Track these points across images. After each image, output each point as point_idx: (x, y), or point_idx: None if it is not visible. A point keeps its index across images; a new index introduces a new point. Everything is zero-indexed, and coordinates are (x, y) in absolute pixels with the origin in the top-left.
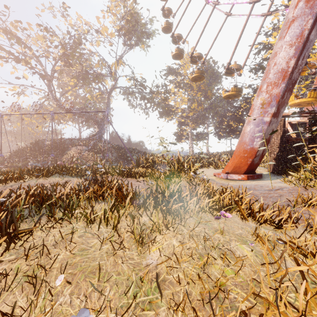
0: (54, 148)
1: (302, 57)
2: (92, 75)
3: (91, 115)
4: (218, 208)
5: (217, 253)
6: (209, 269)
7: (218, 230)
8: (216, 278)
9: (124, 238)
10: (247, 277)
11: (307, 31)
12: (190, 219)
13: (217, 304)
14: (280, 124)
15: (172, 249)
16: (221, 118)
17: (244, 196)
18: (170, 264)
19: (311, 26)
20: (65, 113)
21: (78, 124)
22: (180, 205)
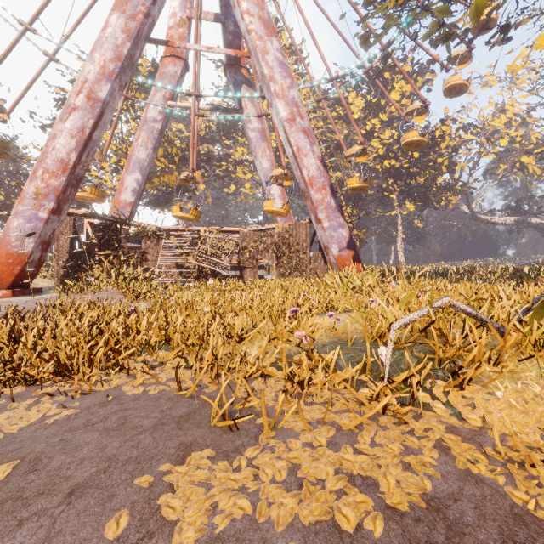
0: None
1: (87, 155)
2: None
3: None
4: None
5: None
6: None
7: None
8: None
9: None
10: None
11: (89, 130)
12: None
13: None
14: (70, 224)
15: None
16: None
17: None
18: None
19: (93, 127)
20: None
21: None
22: None
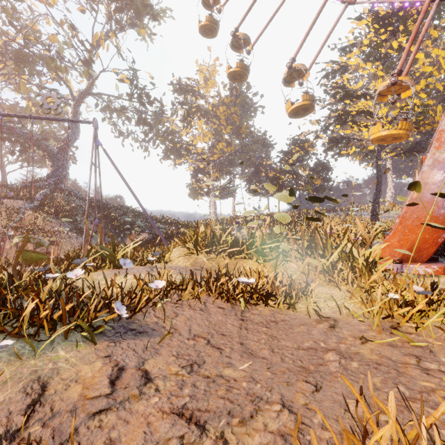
0: None
1: None
2: (39, 57)
3: (38, 138)
4: None
5: None
6: None
7: None
8: None
9: None
10: None
11: None
12: None
13: None
14: None
15: None
16: (256, 167)
17: None
18: None
19: None
20: None
21: None
22: None
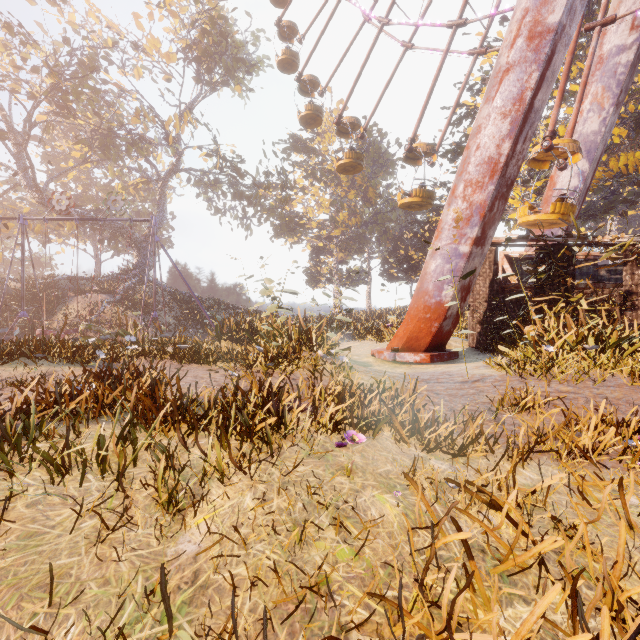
0: (32, 297)
1: (523, 139)
2: (124, 140)
3: (123, 226)
4: (352, 423)
5: (330, 516)
6: (306, 552)
7: (344, 468)
8: (315, 569)
9: (139, 501)
10: (377, 560)
11: (530, 93)
12: (294, 448)
13: (304, 623)
14: (489, 259)
15: (239, 516)
16: (394, 242)
17: (408, 397)
18: (228, 548)
19: (537, 85)
20: (54, 219)
21: (92, 244)
22: (272, 421)
